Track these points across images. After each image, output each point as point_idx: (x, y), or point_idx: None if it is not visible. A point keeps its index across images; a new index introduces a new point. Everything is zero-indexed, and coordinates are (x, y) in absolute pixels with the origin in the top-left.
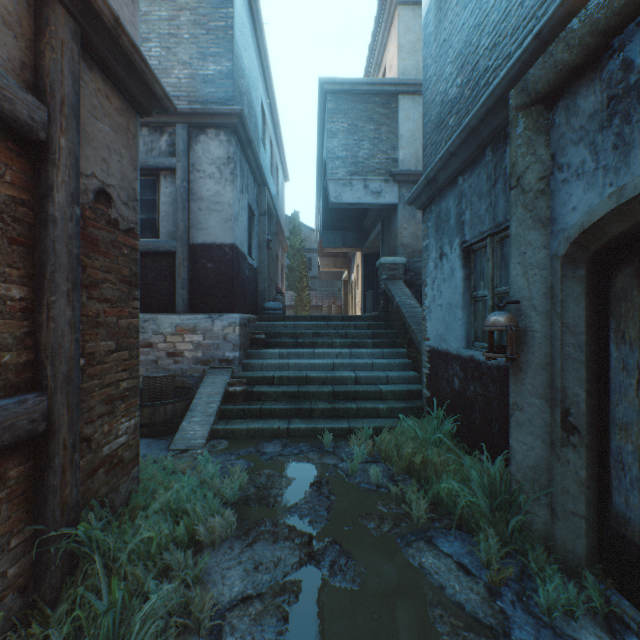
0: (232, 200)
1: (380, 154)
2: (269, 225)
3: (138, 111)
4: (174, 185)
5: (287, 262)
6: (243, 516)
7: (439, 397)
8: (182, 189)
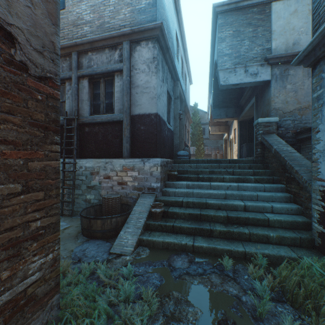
0: (156, 85)
1: (257, 47)
2: (180, 106)
3: None
4: (122, 80)
5: (191, 131)
6: None
7: None
8: (126, 81)
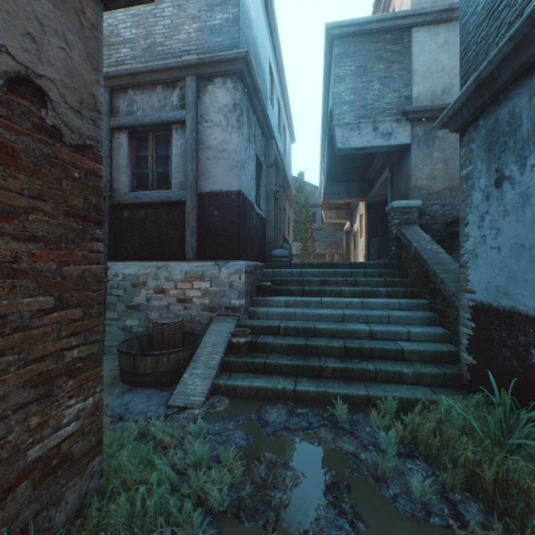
0: (238, 146)
1: (391, 93)
2: (276, 178)
3: None
4: (184, 137)
5: (293, 217)
6: None
7: (494, 369)
8: (191, 140)
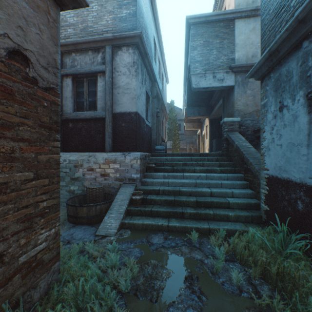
0: (136, 86)
1: (223, 56)
2: (158, 104)
3: (57, 2)
4: (104, 80)
5: (168, 126)
6: (131, 311)
7: (278, 212)
8: (108, 82)
